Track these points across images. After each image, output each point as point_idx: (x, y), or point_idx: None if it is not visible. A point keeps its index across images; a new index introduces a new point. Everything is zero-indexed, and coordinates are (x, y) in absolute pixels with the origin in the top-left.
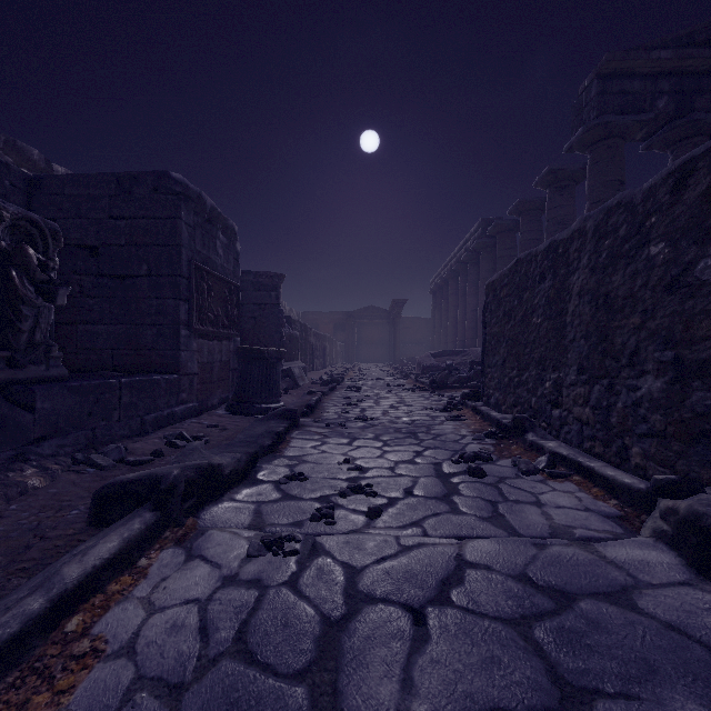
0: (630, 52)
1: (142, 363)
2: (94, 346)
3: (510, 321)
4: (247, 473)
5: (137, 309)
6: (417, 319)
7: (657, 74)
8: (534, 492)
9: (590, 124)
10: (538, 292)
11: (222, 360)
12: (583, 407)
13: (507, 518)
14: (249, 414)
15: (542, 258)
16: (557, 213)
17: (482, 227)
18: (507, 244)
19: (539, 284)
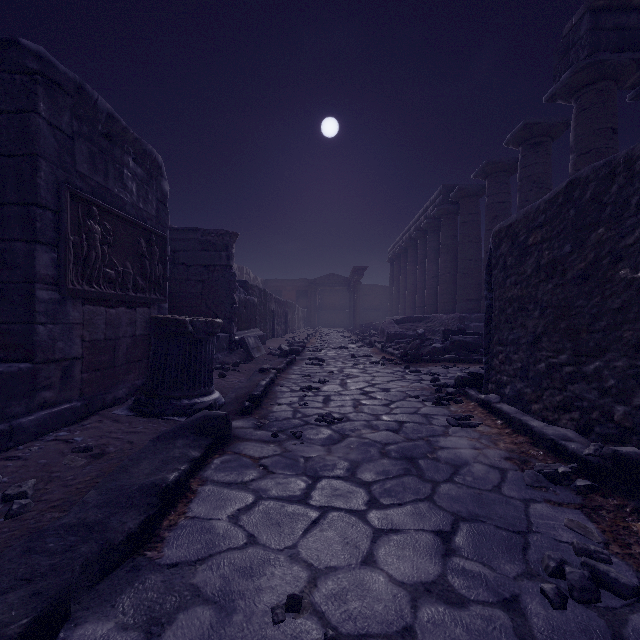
0: None
1: None
2: None
3: (551, 279)
4: None
5: None
6: (375, 286)
7: None
8: None
9: (580, 65)
10: (635, 224)
11: (136, 334)
12: None
13: None
14: (161, 416)
15: None
16: (531, 171)
17: (443, 193)
18: (470, 209)
19: (639, 210)
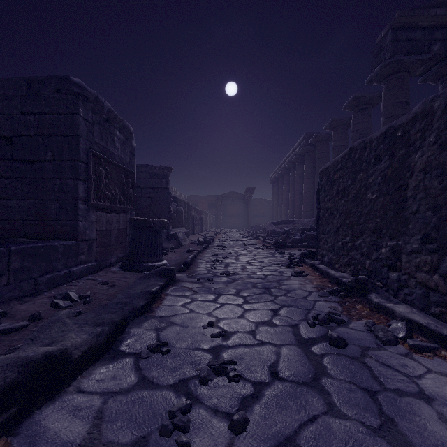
0: (415, 10)
1: (48, 231)
2: (9, 217)
3: (343, 198)
4: (109, 345)
5: (43, 187)
6: (262, 200)
7: (432, 27)
8: (410, 374)
9: (386, 62)
10: (372, 172)
11: (120, 228)
12: (430, 274)
13: (400, 427)
14: (137, 271)
15: (378, 143)
16: (359, 127)
17: (306, 138)
18: (323, 150)
19: (374, 166)
